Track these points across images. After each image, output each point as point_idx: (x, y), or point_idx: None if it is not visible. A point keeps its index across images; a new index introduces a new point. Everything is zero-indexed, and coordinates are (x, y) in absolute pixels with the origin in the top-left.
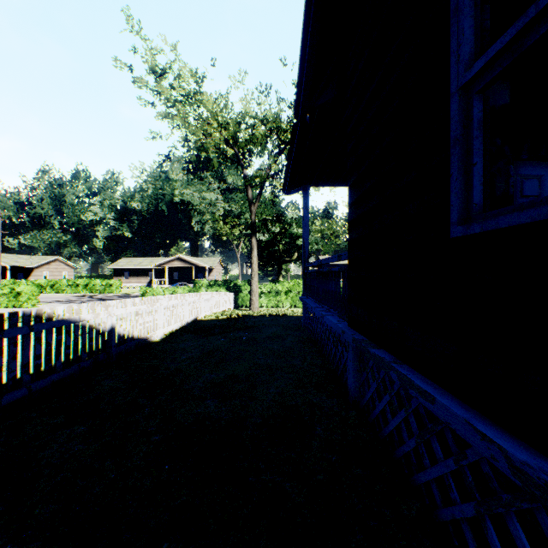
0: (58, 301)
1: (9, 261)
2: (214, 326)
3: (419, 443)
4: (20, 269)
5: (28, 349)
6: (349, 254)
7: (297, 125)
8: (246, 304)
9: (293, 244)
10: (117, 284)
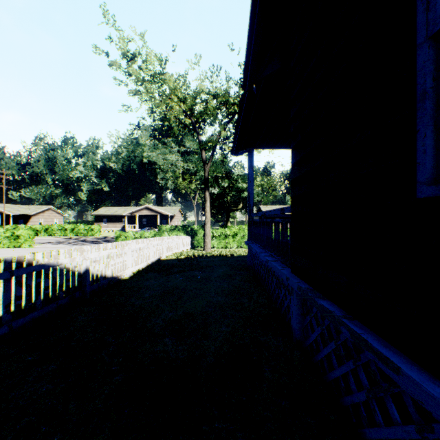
0: (50, 243)
1: (12, 210)
2: (174, 265)
3: (371, 399)
4: (20, 216)
5: (9, 292)
6: (293, 208)
7: (245, 95)
8: (200, 245)
9: (238, 196)
10: (97, 229)
